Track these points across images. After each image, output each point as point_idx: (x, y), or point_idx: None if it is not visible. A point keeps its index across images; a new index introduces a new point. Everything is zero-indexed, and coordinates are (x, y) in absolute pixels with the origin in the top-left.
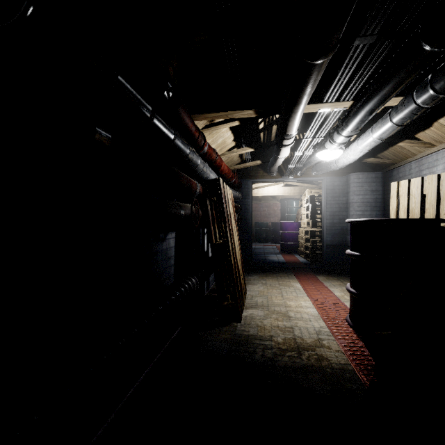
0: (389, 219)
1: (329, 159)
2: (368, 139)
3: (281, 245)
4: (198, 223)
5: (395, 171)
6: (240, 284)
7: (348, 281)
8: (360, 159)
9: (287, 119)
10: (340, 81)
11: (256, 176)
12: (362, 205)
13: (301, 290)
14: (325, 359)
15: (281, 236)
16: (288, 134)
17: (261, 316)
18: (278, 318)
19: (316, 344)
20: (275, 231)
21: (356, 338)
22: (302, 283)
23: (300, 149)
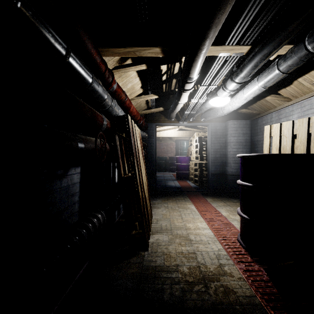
0: (280, 154)
1: (219, 105)
2: (253, 87)
3: (177, 173)
4: (105, 158)
5: (260, 119)
6: (147, 212)
7: (228, 202)
8: (236, 109)
9: (192, 58)
10: (247, 17)
11: (159, 120)
12: (237, 144)
13: (196, 211)
14: (232, 292)
15: (176, 167)
16: (190, 77)
17: (166, 241)
18: (181, 243)
19: (219, 272)
20: (172, 163)
21: (251, 260)
22: (196, 205)
23: (196, 96)
